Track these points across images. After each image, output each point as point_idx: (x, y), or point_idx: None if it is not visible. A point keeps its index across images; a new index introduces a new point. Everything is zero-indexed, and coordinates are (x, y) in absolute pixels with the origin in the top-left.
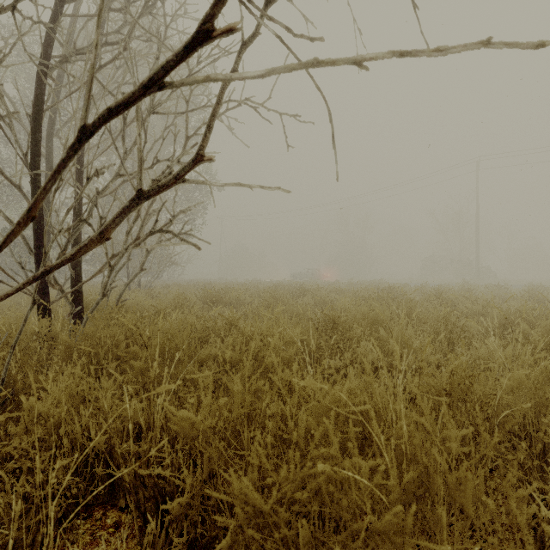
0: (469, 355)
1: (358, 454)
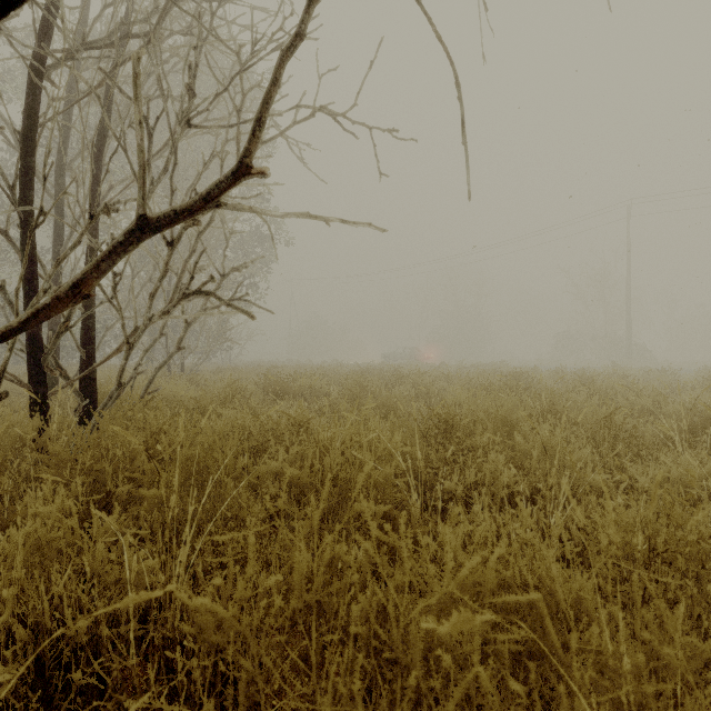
0: (651, 474)
1: (510, 665)
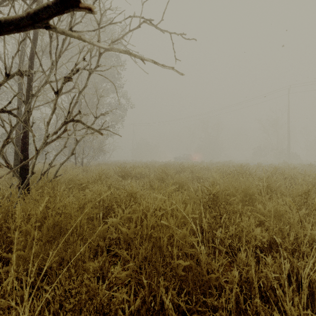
0: None
1: None
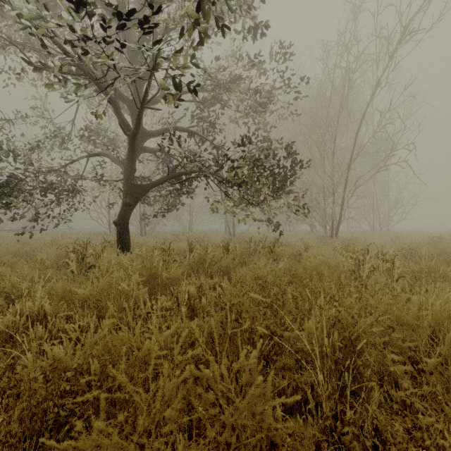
0: None
1: None
